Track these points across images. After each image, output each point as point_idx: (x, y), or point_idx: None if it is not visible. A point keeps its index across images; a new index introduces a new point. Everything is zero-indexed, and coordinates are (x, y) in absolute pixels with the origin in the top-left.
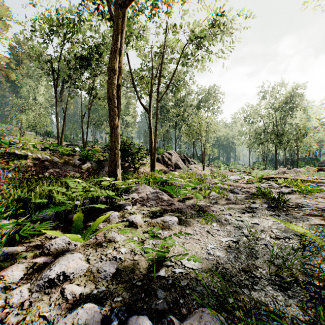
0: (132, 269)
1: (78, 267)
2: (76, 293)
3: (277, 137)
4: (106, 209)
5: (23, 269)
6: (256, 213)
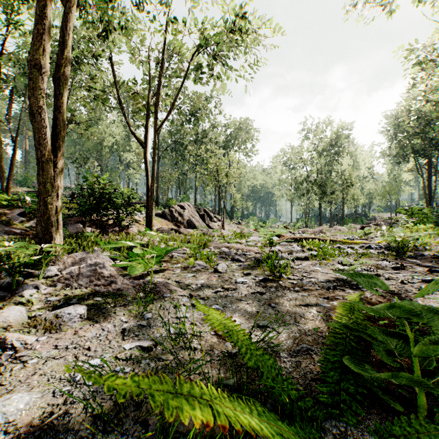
0: None
1: None
2: None
3: (320, 187)
4: None
5: None
6: (236, 290)
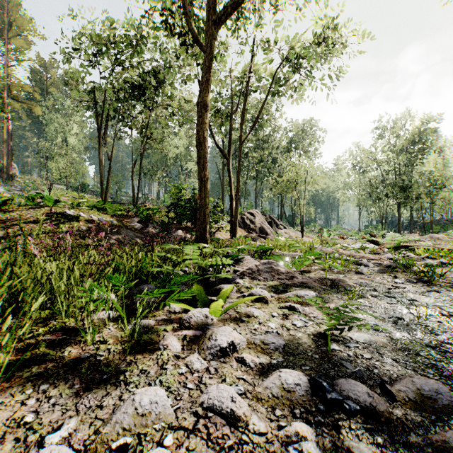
0: (298, 343)
1: (241, 339)
2: (256, 362)
3: (402, 190)
4: (213, 282)
5: (177, 340)
6: (406, 288)
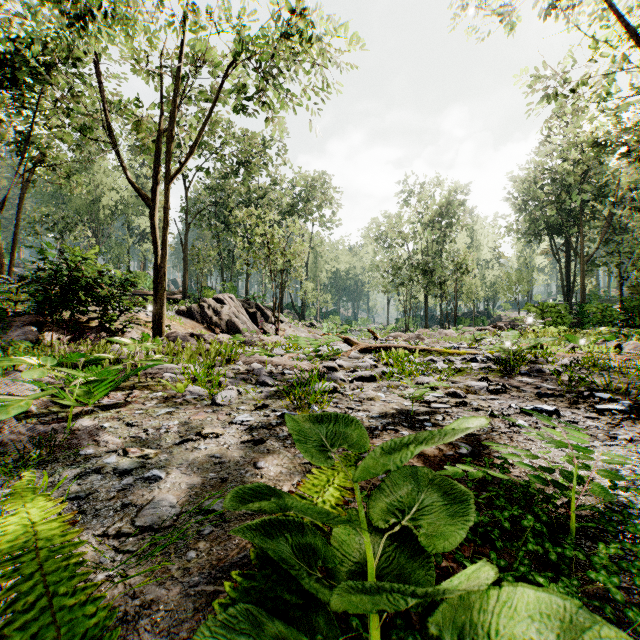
0: None
1: None
2: None
3: (425, 274)
4: None
5: None
6: (219, 438)
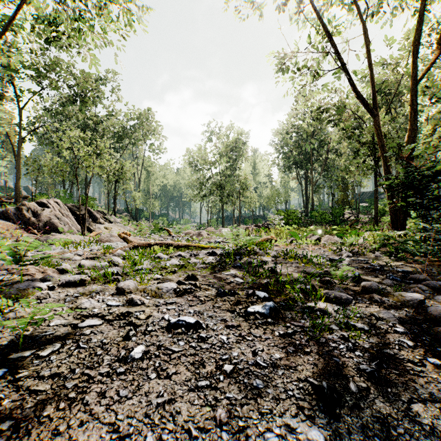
0: None
1: None
2: None
3: (220, 189)
4: None
5: None
6: None
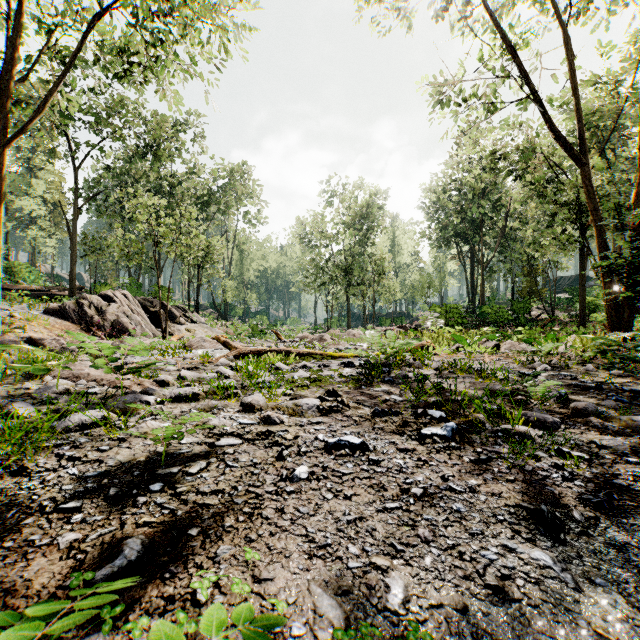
0: None
1: None
2: None
3: (345, 275)
4: None
5: None
6: None
